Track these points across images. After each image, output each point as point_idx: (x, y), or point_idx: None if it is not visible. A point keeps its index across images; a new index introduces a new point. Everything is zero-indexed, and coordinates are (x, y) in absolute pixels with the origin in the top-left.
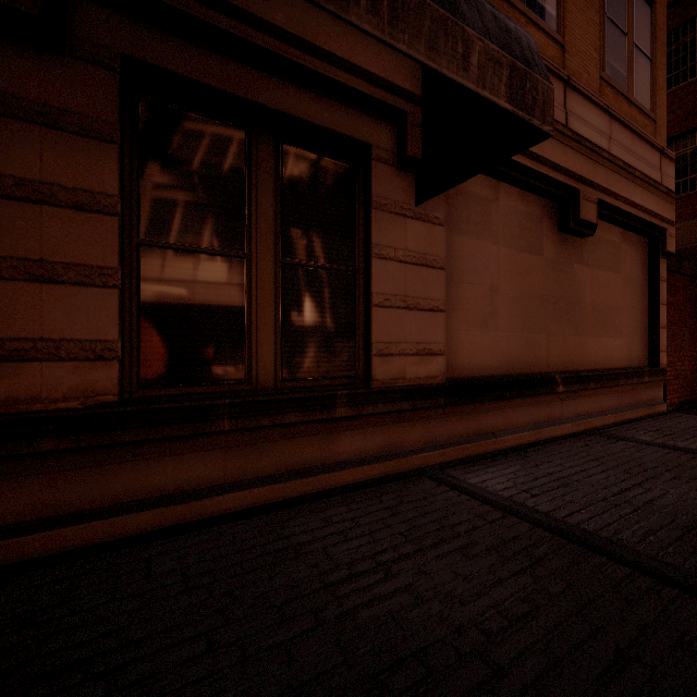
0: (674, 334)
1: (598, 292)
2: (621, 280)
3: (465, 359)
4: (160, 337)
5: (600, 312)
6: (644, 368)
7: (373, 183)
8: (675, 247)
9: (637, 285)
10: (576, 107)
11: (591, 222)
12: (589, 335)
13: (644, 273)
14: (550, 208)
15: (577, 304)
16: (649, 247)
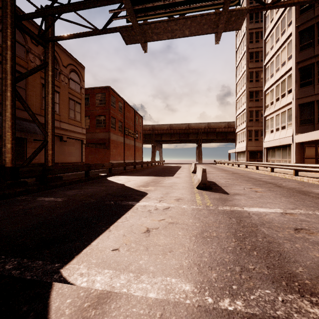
0: (86, 156)
1: (69, 150)
2: (74, 148)
3: (42, 160)
4: (0, 157)
5: (70, 153)
6: (79, 162)
7: (27, 139)
8: (100, 138)
9: (79, 148)
10: (62, 124)
11: (66, 140)
12: (67, 157)
13: (80, 146)
14: (58, 138)
15: (64, 152)
16: (81, 142)
